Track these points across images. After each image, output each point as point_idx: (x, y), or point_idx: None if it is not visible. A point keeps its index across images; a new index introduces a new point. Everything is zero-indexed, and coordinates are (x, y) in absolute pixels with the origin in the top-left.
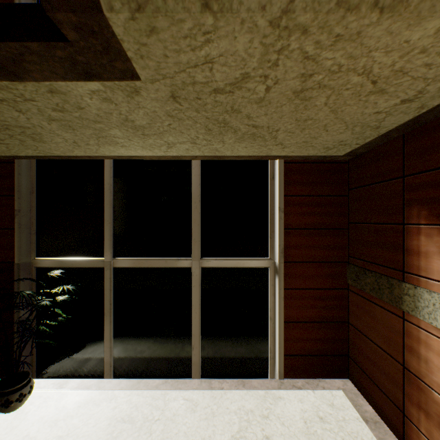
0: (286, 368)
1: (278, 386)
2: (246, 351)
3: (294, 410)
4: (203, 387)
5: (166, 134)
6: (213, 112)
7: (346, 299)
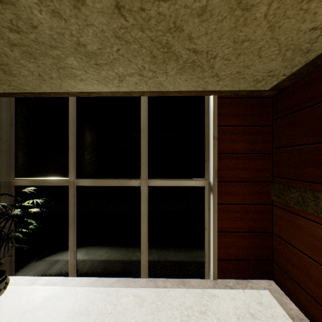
0: (219, 270)
1: (212, 286)
2: (185, 256)
3: (228, 306)
4: (150, 285)
5: (116, 63)
6: (157, 31)
7: (270, 213)
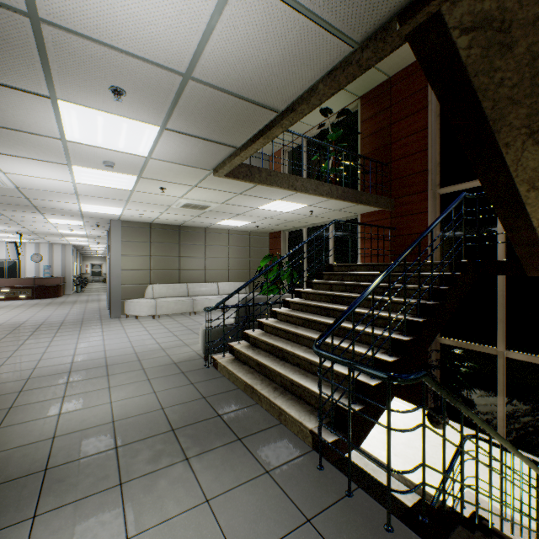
0: None
1: None
2: None
3: None
4: None
5: None
6: None
7: None
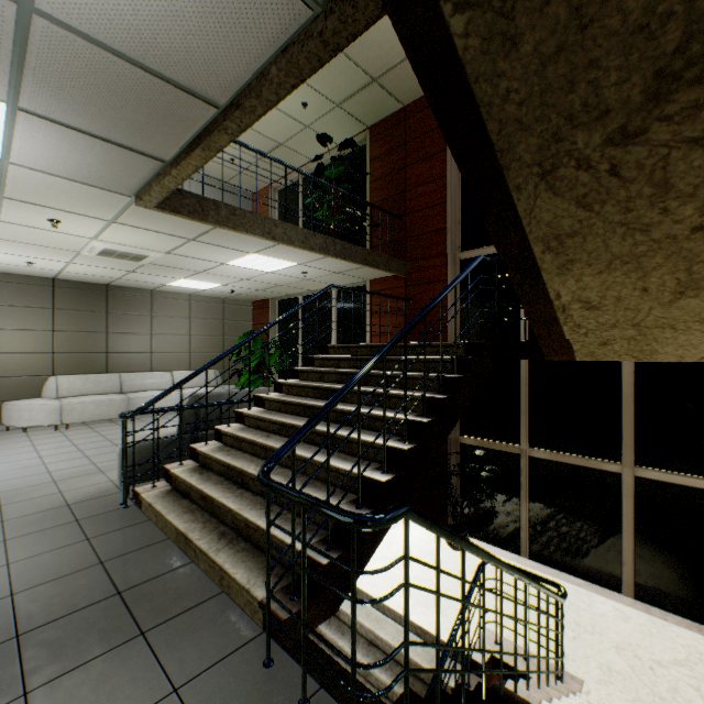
0: None
1: None
2: None
3: None
4: (637, 608)
5: None
6: None
7: None
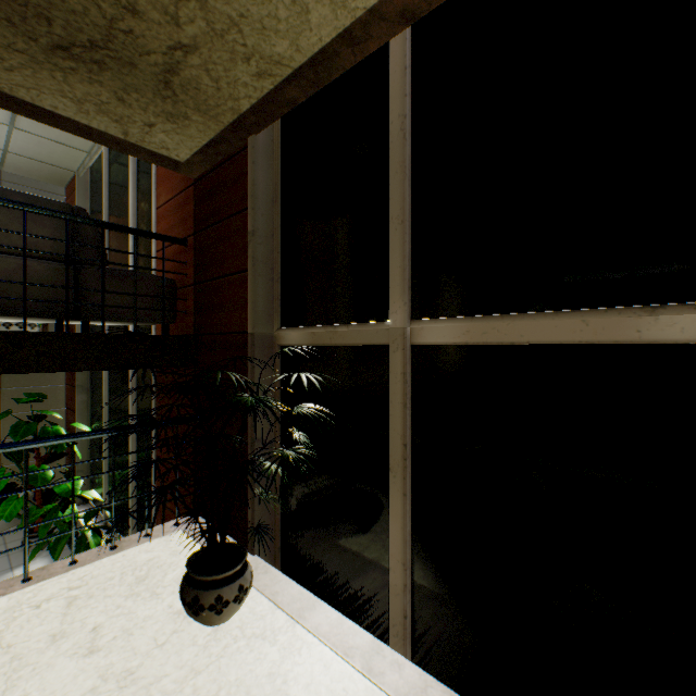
0: None
1: None
2: None
3: None
4: None
5: None
6: None
7: None
